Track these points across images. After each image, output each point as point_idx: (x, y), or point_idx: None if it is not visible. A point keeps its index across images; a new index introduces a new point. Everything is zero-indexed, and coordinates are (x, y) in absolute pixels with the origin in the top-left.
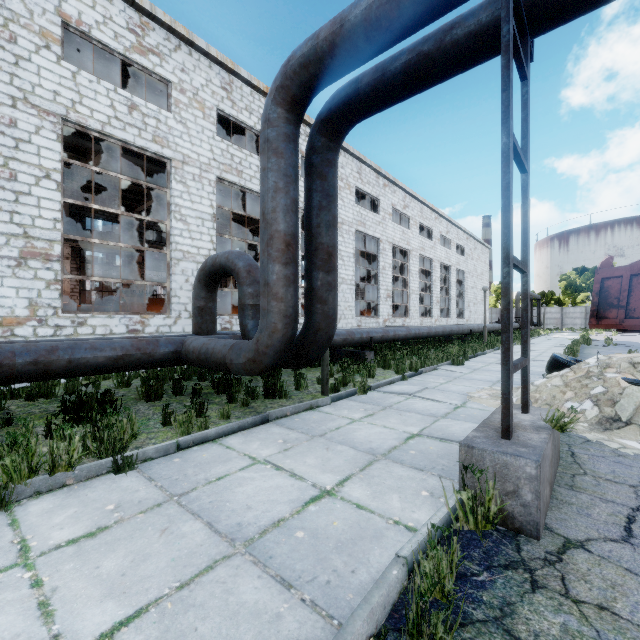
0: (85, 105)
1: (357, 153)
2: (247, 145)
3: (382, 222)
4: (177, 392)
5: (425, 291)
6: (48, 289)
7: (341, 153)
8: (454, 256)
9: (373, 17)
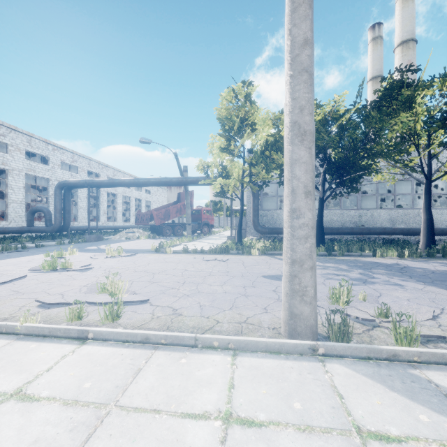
0: None
1: (88, 157)
2: None
3: None
4: None
5: (128, 210)
6: None
7: (80, 157)
8: (144, 195)
9: (74, 184)
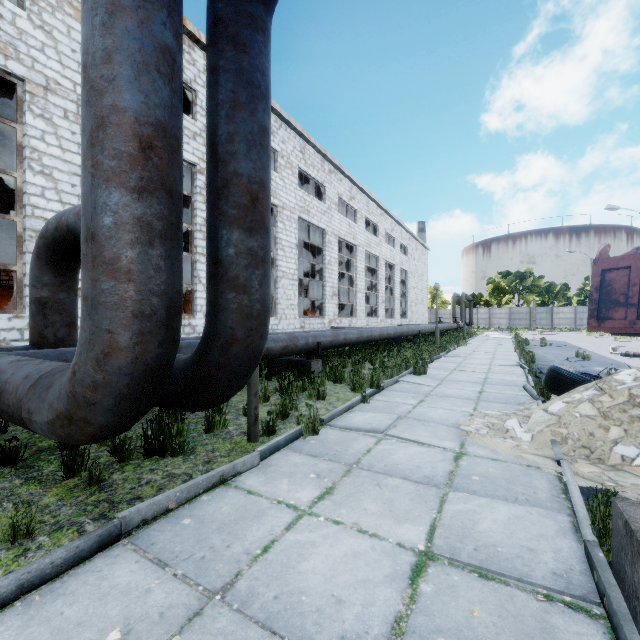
0: None
1: (300, 128)
2: None
3: (328, 212)
4: None
5: (370, 290)
6: None
7: (282, 125)
8: (398, 255)
9: None
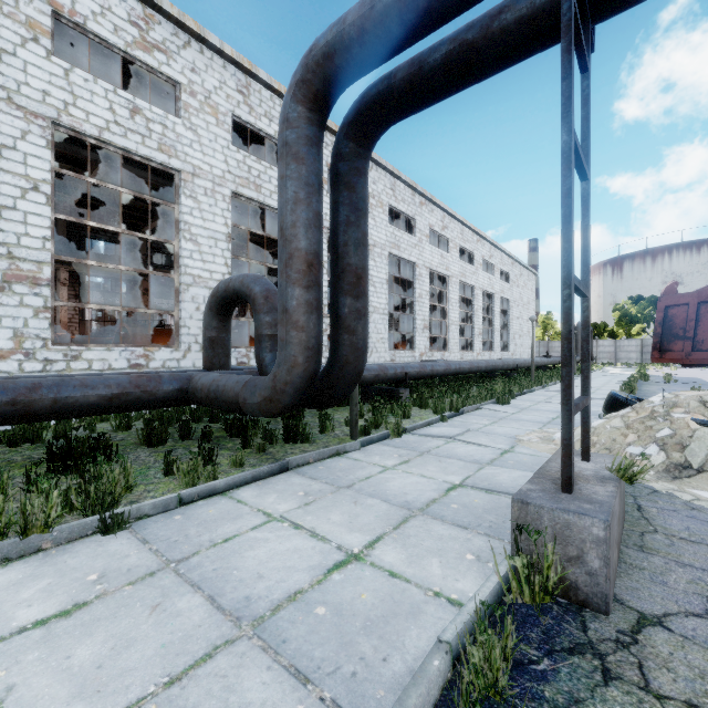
0: (80, 107)
1: (390, 167)
2: (267, 157)
3: (418, 244)
4: (184, 436)
5: (466, 322)
6: (36, 318)
7: (373, 167)
8: (498, 283)
9: None
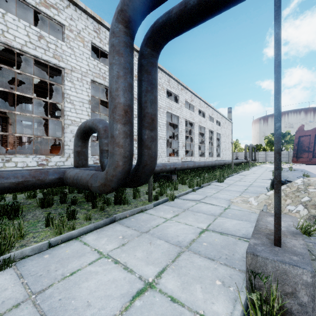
0: (10, 33)
1: (167, 71)
2: None
3: (180, 108)
4: (62, 201)
5: (201, 143)
6: None
7: (159, 71)
8: (215, 126)
9: None
